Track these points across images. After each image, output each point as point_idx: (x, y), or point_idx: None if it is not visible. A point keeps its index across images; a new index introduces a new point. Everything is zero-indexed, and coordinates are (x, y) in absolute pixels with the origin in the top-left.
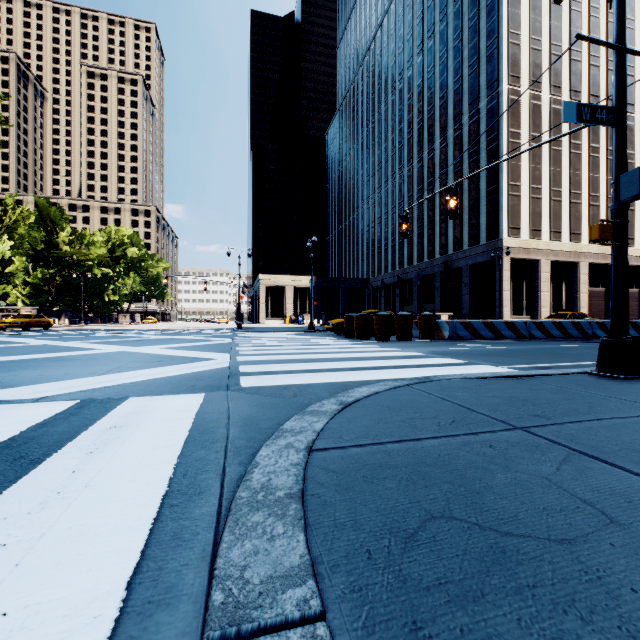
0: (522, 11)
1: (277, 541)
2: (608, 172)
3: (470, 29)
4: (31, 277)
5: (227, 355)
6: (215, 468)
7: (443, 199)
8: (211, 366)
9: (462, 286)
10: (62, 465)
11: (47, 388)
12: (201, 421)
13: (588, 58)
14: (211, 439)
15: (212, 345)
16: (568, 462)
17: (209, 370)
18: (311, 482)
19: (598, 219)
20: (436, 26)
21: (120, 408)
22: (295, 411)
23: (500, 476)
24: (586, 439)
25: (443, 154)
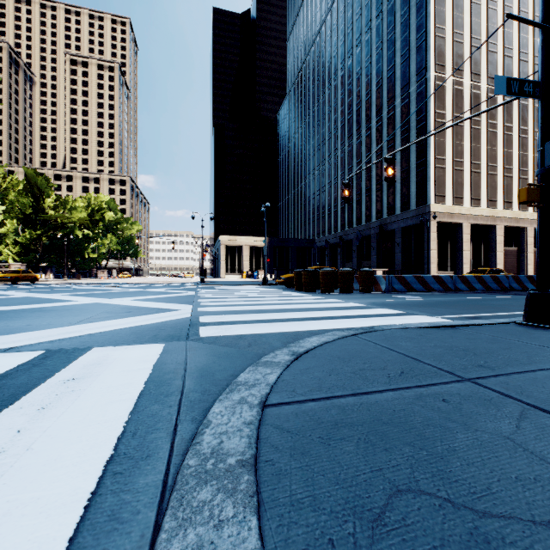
0: (447, 9)
1: (225, 529)
2: (520, 148)
3: (402, 24)
4: (20, 237)
5: (189, 306)
6: (166, 426)
7: (379, 171)
8: (174, 316)
9: (395, 246)
10: (9, 423)
11: (17, 338)
12: (158, 372)
13: (503, 50)
14: (166, 392)
15: (177, 297)
16: (525, 418)
17: (172, 320)
18: (265, 445)
19: (511, 188)
20: (372, 21)
21: (82, 359)
22: (249, 361)
23: (461, 436)
24: (535, 391)
25: (379, 132)
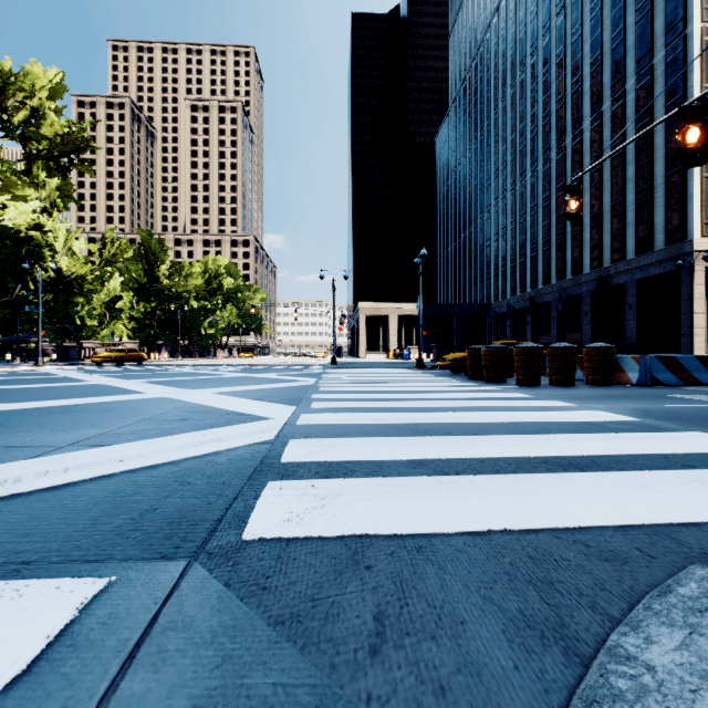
0: None
1: None
2: None
3: None
4: (135, 311)
5: (289, 410)
6: None
7: (595, 195)
8: (242, 439)
9: (625, 309)
10: None
11: None
12: None
13: None
14: None
15: (285, 389)
16: None
17: (232, 449)
18: None
19: None
20: None
21: None
22: None
23: None
24: None
25: (595, 136)
